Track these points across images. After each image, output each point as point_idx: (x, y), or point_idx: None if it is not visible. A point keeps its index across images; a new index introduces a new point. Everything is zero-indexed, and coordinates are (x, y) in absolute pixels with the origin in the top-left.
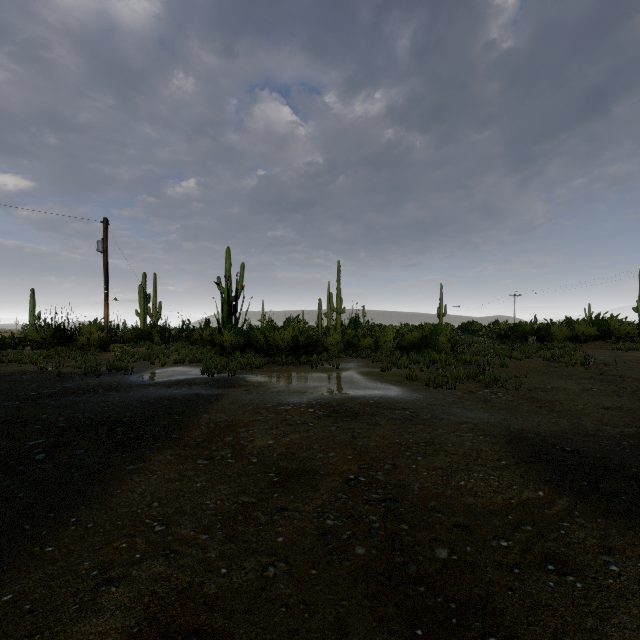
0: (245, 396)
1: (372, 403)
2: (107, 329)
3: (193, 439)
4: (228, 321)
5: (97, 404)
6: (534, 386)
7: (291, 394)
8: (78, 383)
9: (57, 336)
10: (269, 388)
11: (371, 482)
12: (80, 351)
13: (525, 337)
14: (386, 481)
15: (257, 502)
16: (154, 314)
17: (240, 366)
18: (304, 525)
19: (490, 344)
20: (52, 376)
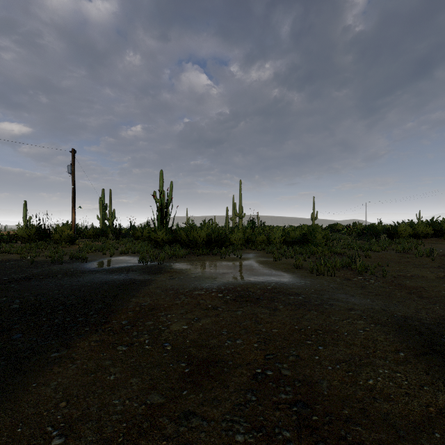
0: (169, 281)
1: (270, 288)
2: (74, 228)
3: (119, 323)
4: (161, 223)
5: (51, 288)
6: (397, 274)
7: (205, 280)
8: (44, 269)
9: (38, 233)
10: (188, 274)
11: (278, 377)
12: (54, 244)
13: (377, 235)
14: (293, 376)
15: (165, 402)
16: (110, 218)
17: (168, 256)
18: (212, 441)
19: (352, 240)
20: (28, 263)
